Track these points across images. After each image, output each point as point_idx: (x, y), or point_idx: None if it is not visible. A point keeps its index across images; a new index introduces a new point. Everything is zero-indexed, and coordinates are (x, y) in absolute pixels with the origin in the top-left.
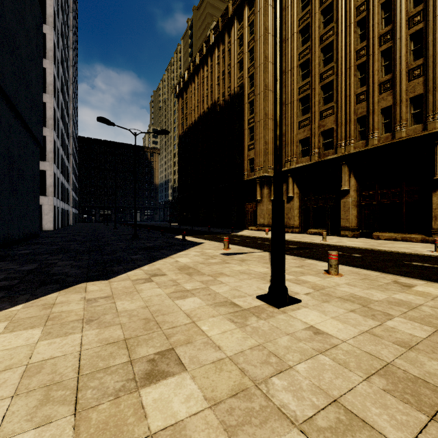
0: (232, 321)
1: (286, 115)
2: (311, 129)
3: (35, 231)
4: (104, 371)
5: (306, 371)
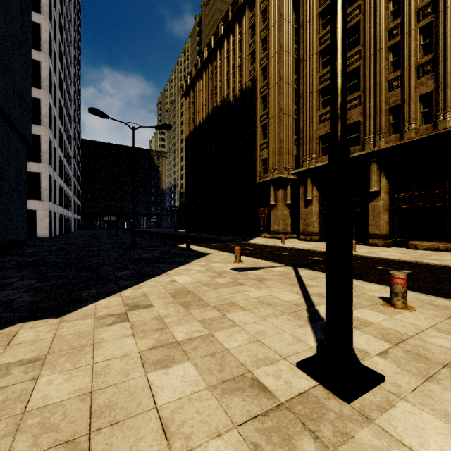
0: None
1: (304, 108)
2: None
3: (20, 239)
4: None
5: None
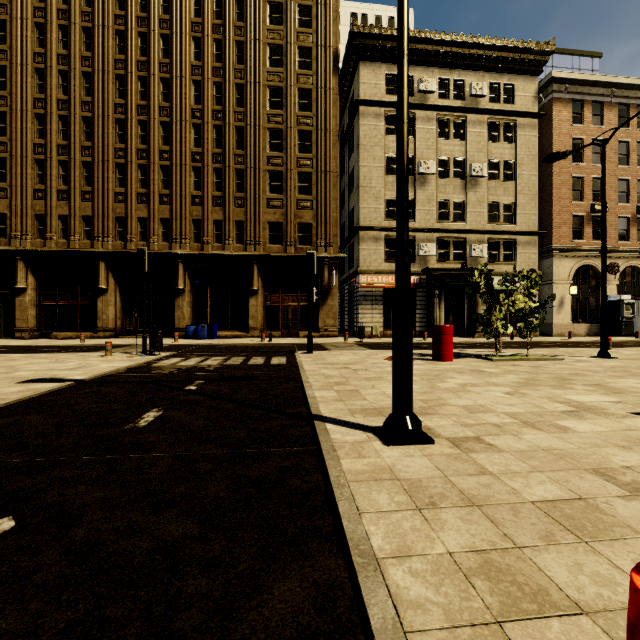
0: None
1: None
2: None
3: None
4: None
5: None
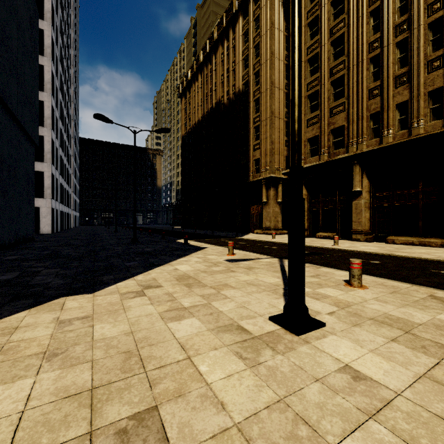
0: (240, 357)
1: None
2: (320, 127)
3: (29, 235)
4: None
5: None
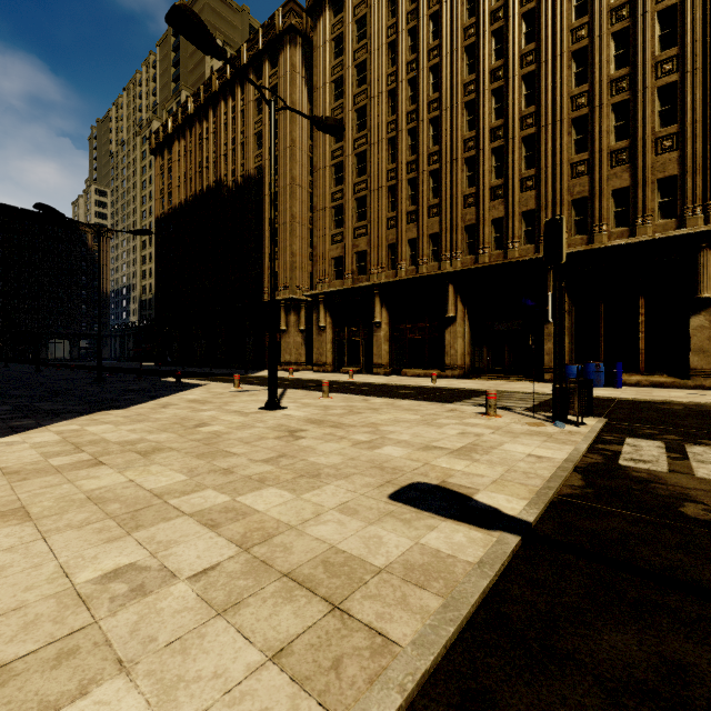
0: (239, 416)
1: (317, 224)
2: (344, 247)
3: None
4: (172, 428)
5: (273, 422)
